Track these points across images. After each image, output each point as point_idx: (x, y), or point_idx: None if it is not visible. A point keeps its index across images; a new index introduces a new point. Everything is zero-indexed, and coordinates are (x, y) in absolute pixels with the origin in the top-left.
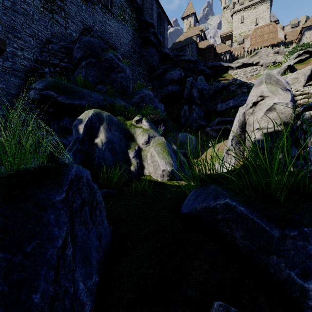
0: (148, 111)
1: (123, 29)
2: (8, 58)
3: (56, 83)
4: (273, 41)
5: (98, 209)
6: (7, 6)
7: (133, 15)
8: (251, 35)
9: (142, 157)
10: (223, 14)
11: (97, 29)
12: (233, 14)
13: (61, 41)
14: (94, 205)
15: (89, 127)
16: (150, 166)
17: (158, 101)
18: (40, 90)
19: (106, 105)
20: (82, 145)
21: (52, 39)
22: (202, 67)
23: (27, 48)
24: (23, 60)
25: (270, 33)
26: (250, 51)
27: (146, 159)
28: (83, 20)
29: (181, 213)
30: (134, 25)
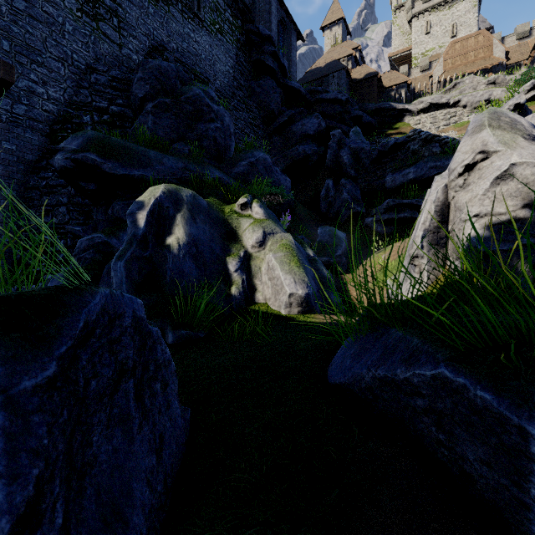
0: (263, 188)
1: (219, 47)
2: (21, 99)
3: (101, 140)
4: (484, 63)
5: (159, 379)
6: (19, 8)
7: (237, 23)
8: (444, 54)
9: (252, 271)
10: (393, 20)
11: (175, 48)
12: (411, 19)
13: (112, 68)
14: (150, 372)
15: (156, 216)
16: (267, 287)
17: (281, 171)
18: (72, 152)
19: (188, 177)
20: (142, 248)
21: (96, 66)
22: (357, 112)
23: (53, 82)
24: (46, 102)
25: (479, 49)
26: (443, 83)
27: (258, 273)
28: (150, 32)
29: (328, 383)
30: (239, 40)
